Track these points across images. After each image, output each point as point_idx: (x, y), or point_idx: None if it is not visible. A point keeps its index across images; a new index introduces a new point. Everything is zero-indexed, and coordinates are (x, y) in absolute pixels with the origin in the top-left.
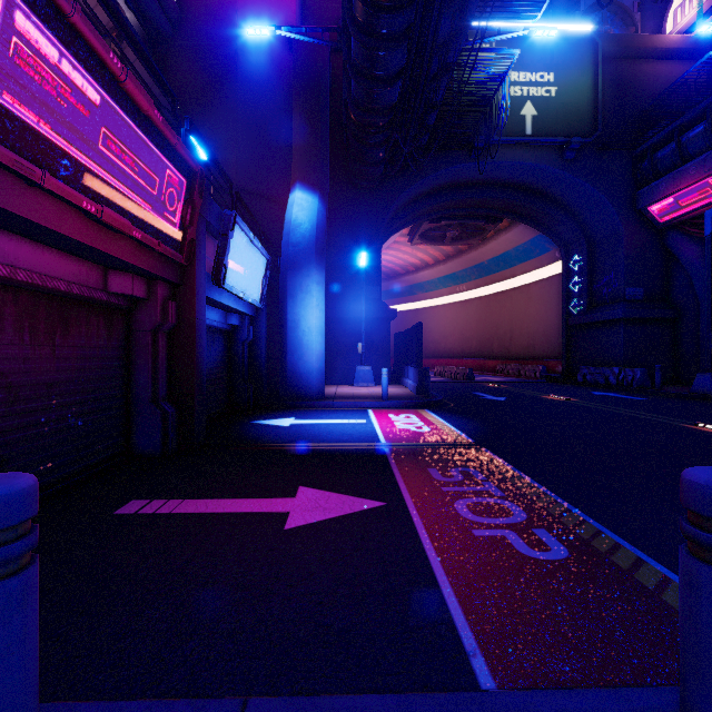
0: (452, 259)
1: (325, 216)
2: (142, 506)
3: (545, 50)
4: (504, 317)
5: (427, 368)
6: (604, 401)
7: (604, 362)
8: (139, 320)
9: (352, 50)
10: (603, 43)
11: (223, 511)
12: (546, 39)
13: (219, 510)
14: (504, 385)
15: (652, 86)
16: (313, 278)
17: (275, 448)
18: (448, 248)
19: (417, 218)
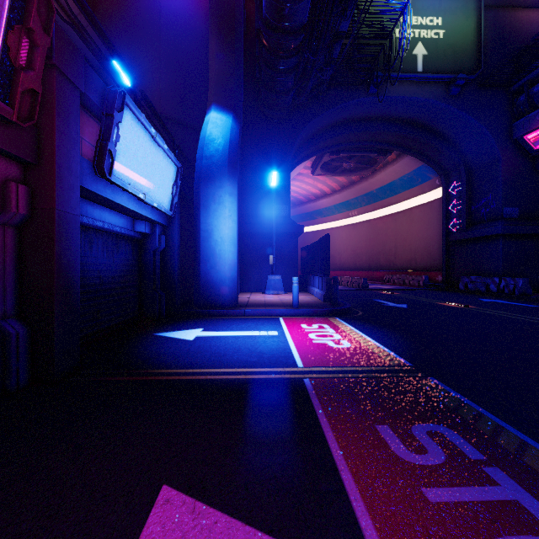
0: (346, 189)
1: (238, 133)
2: None
3: None
4: (389, 236)
5: (336, 277)
6: (501, 308)
7: (483, 272)
8: None
9: None
10: None
11: None
12: None
13: None
14: (396, 292)
15: (526, 31)
16: (225, 189)
17: (161, 379)
18: (343, 180)
19: (320, 150)
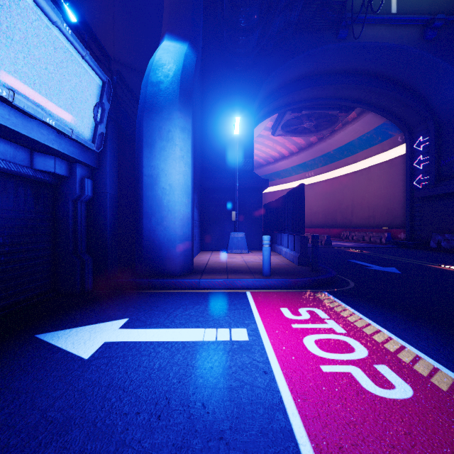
0: (304, 151)
1: (194, 61)
2: None
3: None
4: (346, 195)
5: (316, 236)
6: None
7: None
8: None
9: None
10: None
11: None
12: None
13: None
14: (365, 250)
15: None
16: (175, 122)
17: None
18: (302, 141)
19: (282, 107)
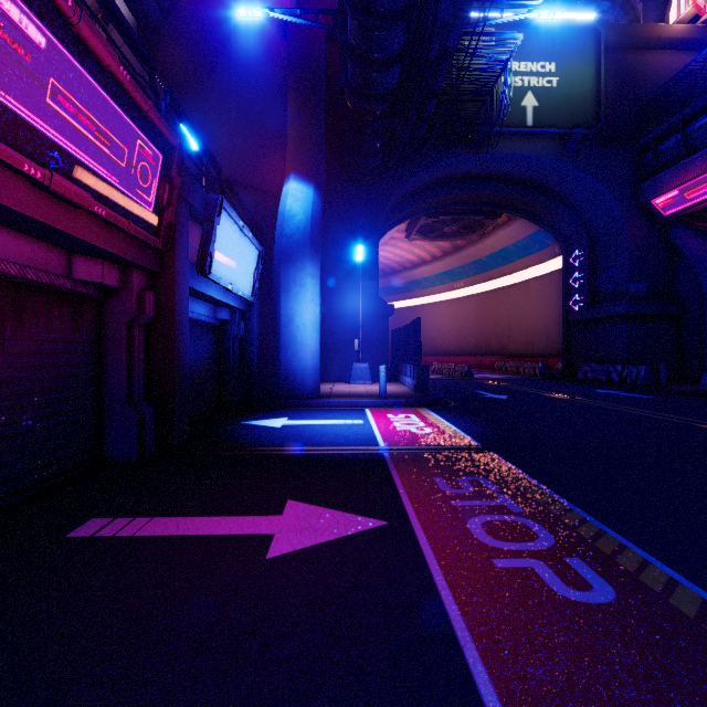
0: (449, 256)
1: (320, 207)
2: (102, 527)
3: (546, 39)
4: (502, 314)
5: (427, 365)
6: (610, 399)
7: (606, 359)
8: (112, 312)
9: (348, 31)
10: (605, 33)
11: (195, 533)
12: (548, 28)
13: (191, 531)
14: (504, 383)
15: (655, 77)
16: (307, 271)
17: (264, 453)
18: (446, 244)
19: (415, 213)
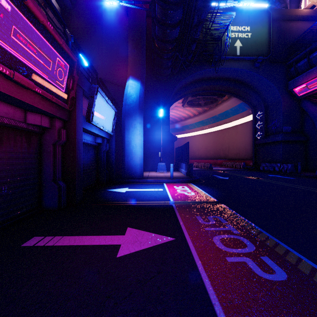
0: (201, 114)
1: (143, 91)
2: (39, 241)
3: (246, 16)
4: (225, 140)
5: (192, 164)
6: (275, 179)
7: (273, 161)
8: (46, 139)
9: (156, 11)
10: (272, 13)
11: (83, 244)
12: (246, 11)
13: (81, 243)
14: (226, 171)
15: (295, 33)
16: (137, 121)
17: (117, 204)
18: (200, 109)
19: (186, 94)
